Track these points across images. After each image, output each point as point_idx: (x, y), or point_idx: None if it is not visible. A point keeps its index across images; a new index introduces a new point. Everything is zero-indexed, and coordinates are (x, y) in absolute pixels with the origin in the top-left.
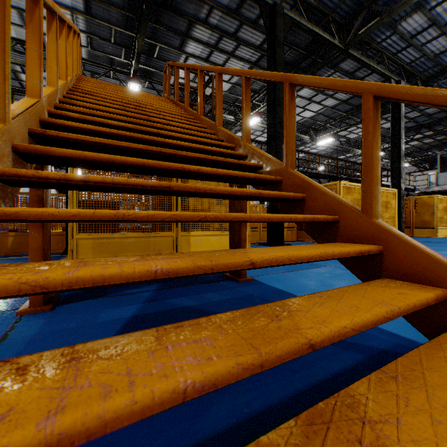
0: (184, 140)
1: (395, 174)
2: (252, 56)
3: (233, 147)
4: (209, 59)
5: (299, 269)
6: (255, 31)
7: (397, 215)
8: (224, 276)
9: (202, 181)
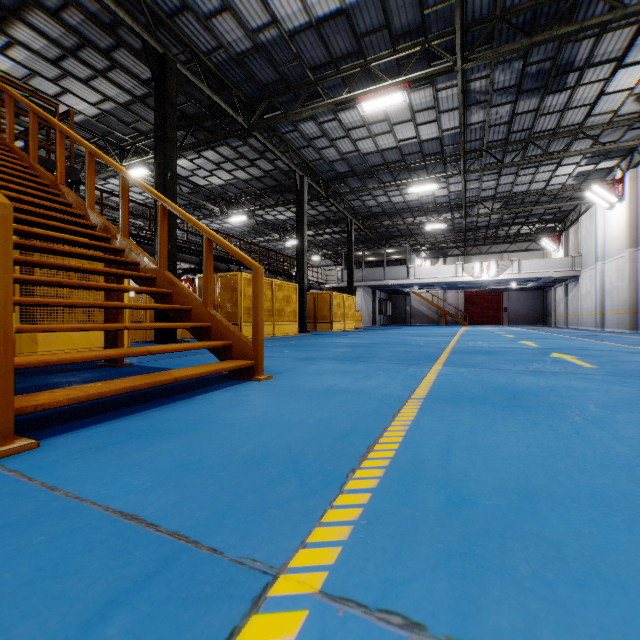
0: (50, 226)
1: (300, 268)
2: (135, 88)
3: (109, 238)
4: (59, 63)
5: (182, 357)
6: (140, 62)
7: (301, 310)
8: (98, 365)
9: (57, 259)
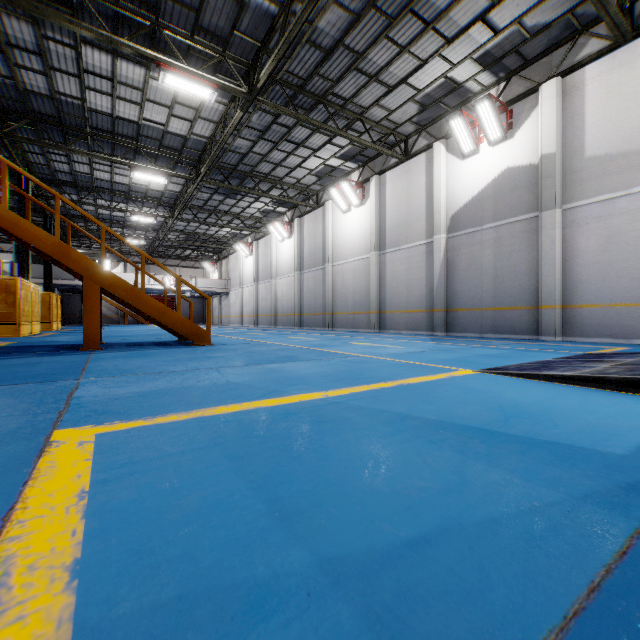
0: None
1: (25, 268)
2: None
3: None
4: None
5: None
6: None
7: None
8: None
9: None
